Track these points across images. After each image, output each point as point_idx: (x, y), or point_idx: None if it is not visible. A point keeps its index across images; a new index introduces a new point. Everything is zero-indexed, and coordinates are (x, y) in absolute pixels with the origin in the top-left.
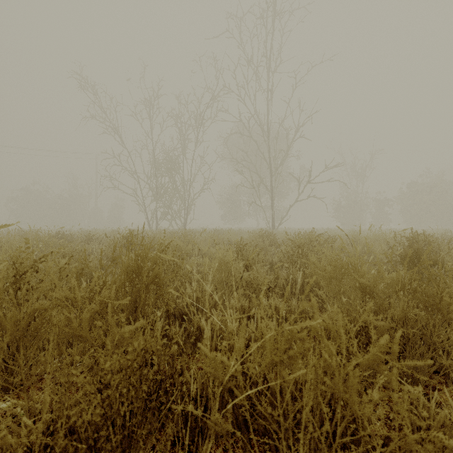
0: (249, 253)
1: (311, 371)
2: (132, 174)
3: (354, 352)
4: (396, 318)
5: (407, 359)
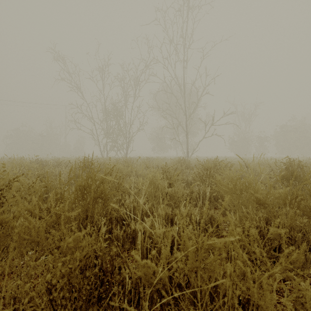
0: (171, 174)
1: (229, 279)
2: (89, 119)
3: (263, 261)
4: (285, 225)
5: None
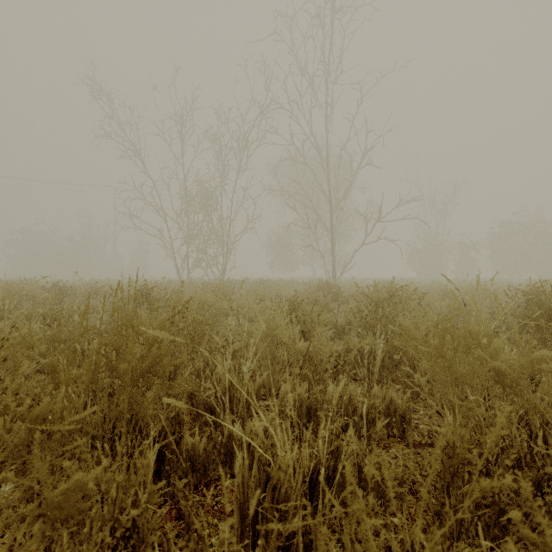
0: (307, 313)
1: None
2: (157, 210)
3: None
4: None
5: None
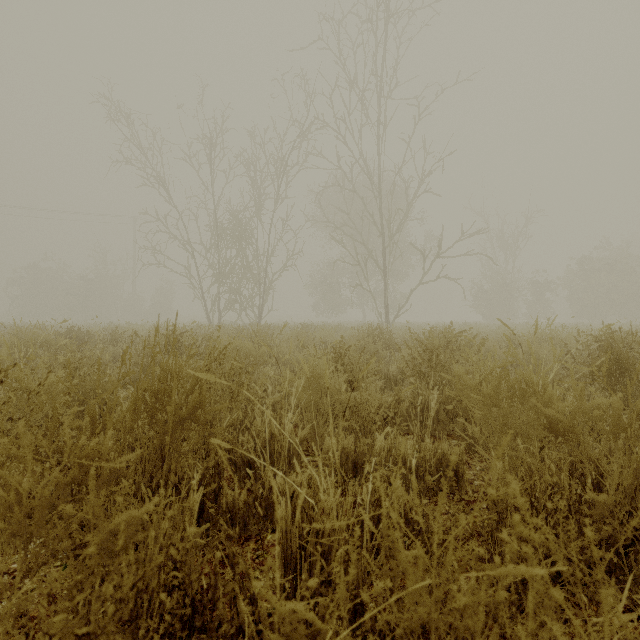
0: (354, 361)
1: None
2: (183, 245)
3: (609, 609)
4: (623, 486)
5: (639, 557)
